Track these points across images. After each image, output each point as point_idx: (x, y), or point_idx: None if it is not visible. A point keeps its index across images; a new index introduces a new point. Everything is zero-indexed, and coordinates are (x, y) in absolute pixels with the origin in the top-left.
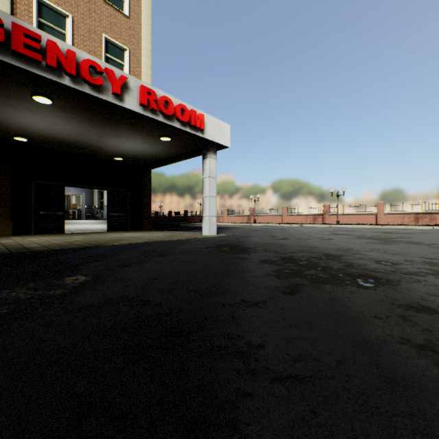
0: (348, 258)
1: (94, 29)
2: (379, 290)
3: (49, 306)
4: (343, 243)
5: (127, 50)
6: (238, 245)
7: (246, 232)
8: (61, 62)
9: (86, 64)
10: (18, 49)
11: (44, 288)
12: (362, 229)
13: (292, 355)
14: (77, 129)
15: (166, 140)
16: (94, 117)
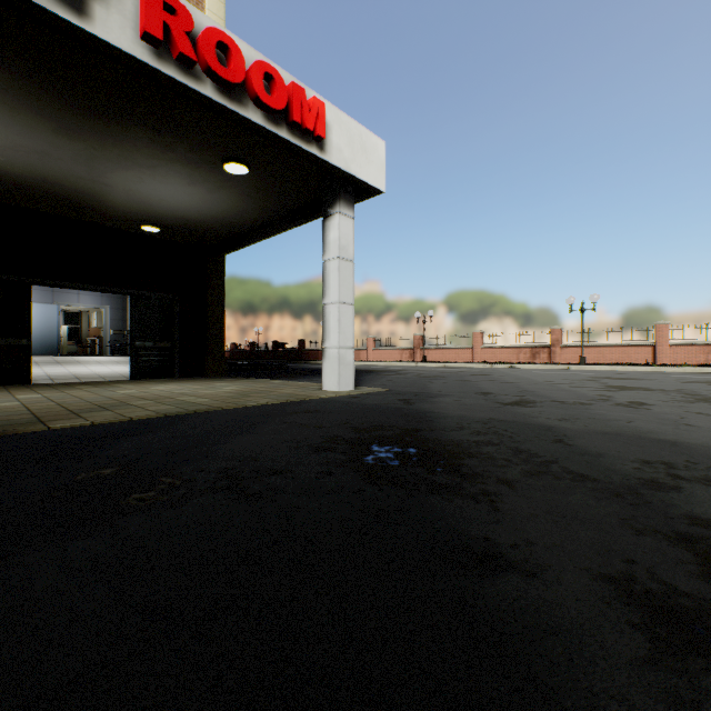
0: None
1: None
2: None
3: None
4: None
5: None
6: (419, 434)
7: (418, 383)
8: None
9: None
10: None
11: None
12: (644, 374)
13: None
14: (23, 142)
15: (238, 172)
16: (43, 95)
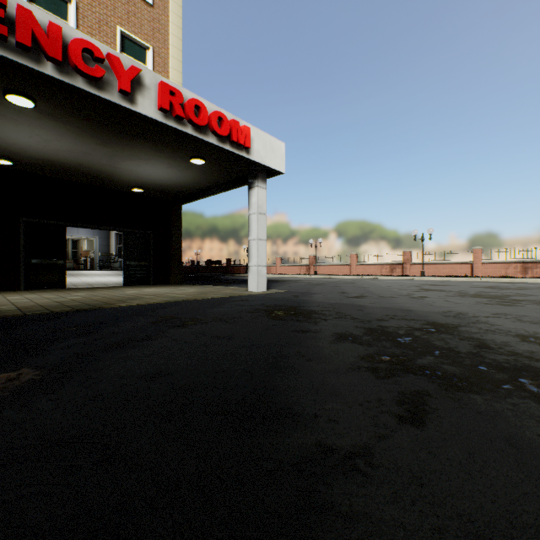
0: (470, 330)
1: (106, 19)
2: None
3: None
4: (447, 304)
5: (150, 48)
6: (297, 308)
7: (306, 287)
8: (39, 40)
9: (77, 45)
10: None
11: None
12: (457, 283)
13: None
14: (77, 148)
15: (199, 163)
16: (98, 129)
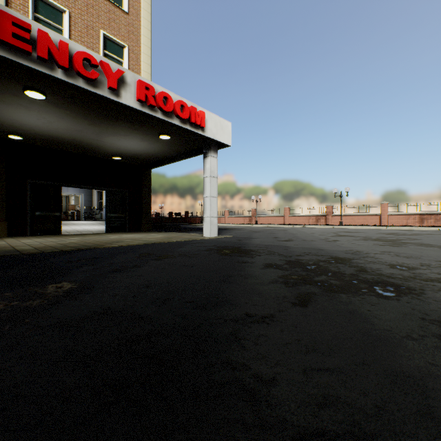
0: (358, 261)
1: (92, 25)
2: (403, 301)
3: (20, 322)
4: (351, 245)
5: (126, 47)
6: (240, 248)
7: (248, 234)
8: (53, 54)
9: (79, 56)
10: (5, 39)
11: (21, 298)
12: (366, 230)
13: (315, 397)
14: (73, 127)
15: (165, 138)
16: (90, 114)
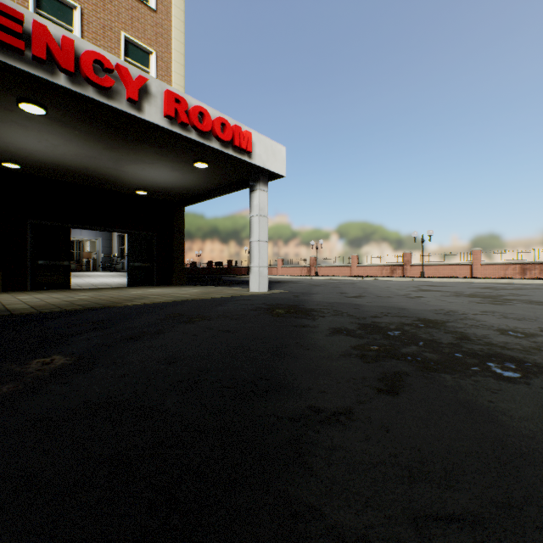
0: (456, 325)
1: (110, 24)
2: (535, 385)
3: None
4: (440, 303)
5: (153, 53)
6: (297, 306)
7: (307, 288)
8: (53, 53)
9: (88, 57)
10: None
11: None
12: (455, 283)
13: None
14: (84, 152)
15: (202, 166)
16: (105, 135)
